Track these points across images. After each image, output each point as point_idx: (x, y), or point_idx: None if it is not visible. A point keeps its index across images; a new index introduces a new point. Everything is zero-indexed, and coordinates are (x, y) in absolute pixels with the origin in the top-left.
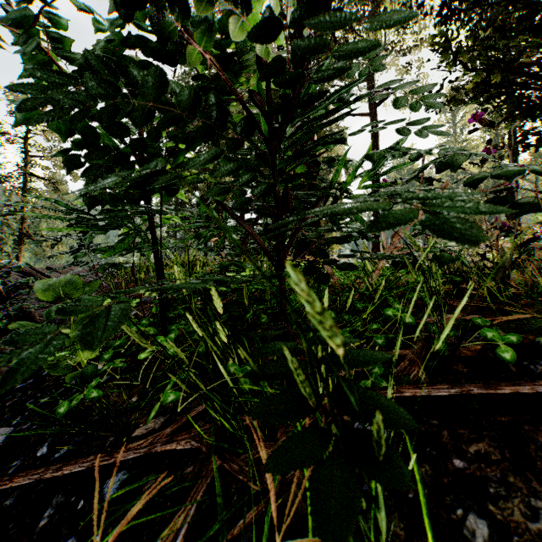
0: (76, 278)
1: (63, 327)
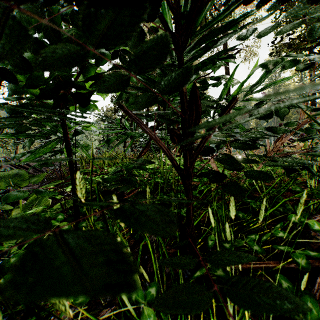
0: (20, 173)
1: (18, 206)
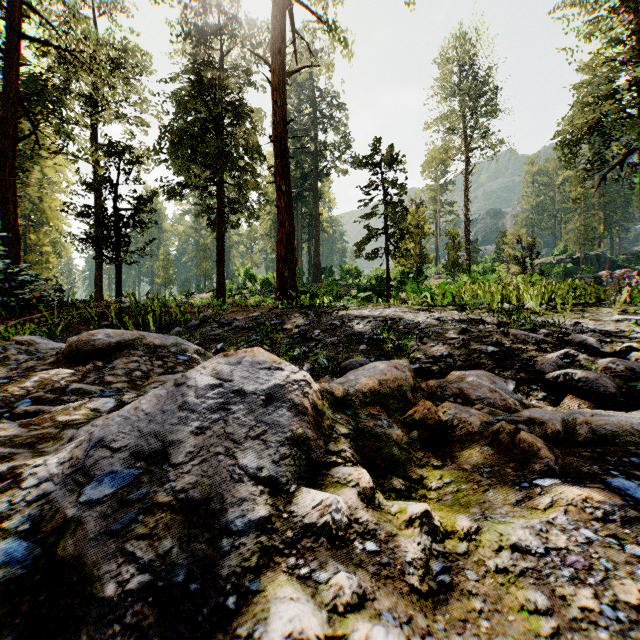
0: None
1: None
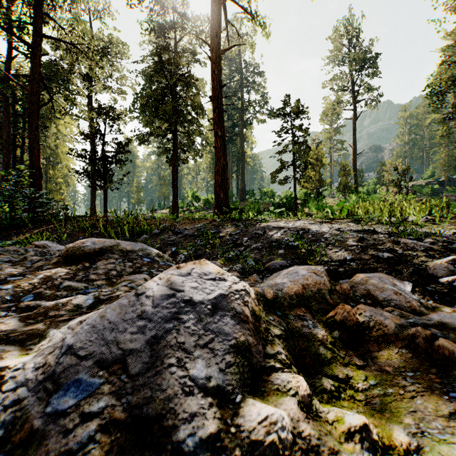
0: None
1: None
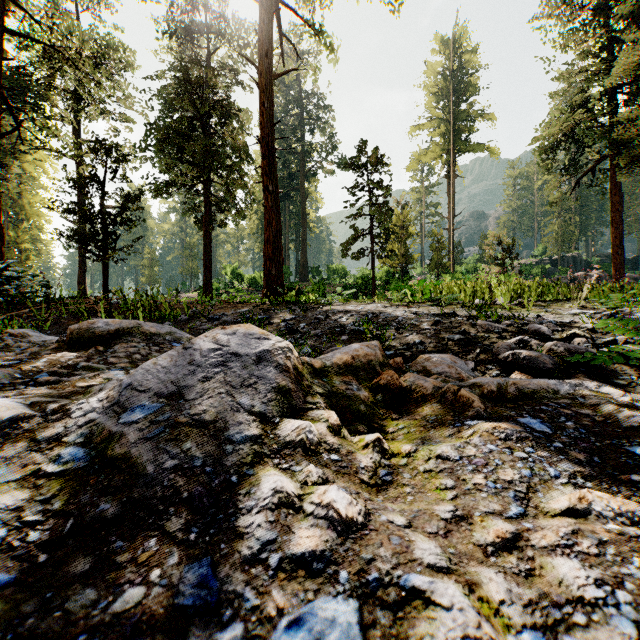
0: None
1: None
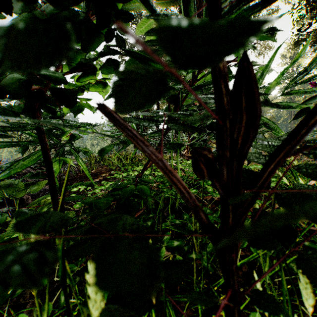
0: (12, 183)
1: None
